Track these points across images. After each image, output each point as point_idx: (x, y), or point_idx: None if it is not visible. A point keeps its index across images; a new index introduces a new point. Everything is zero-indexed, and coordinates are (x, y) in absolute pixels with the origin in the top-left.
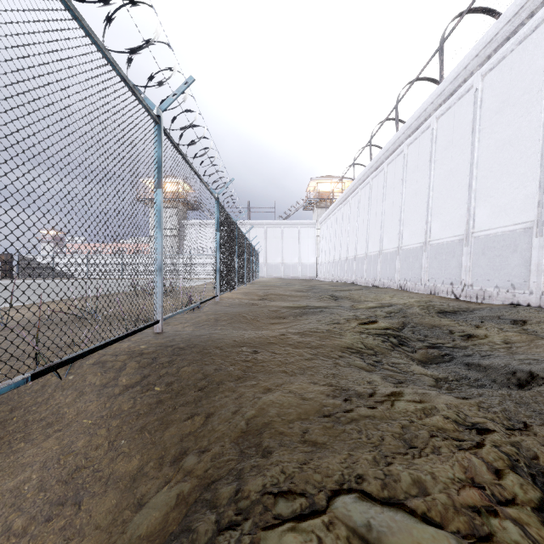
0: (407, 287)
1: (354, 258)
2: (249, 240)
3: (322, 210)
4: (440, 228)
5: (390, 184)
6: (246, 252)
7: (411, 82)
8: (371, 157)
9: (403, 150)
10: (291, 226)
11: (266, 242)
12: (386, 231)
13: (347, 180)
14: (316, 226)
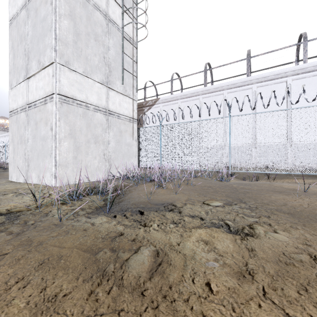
0: None
1: None
2: None
3: (0, 131)
4: None
5: None
6: None
7: None
8: None
9: None
10: None
11: None
12: None
13: None
14: None
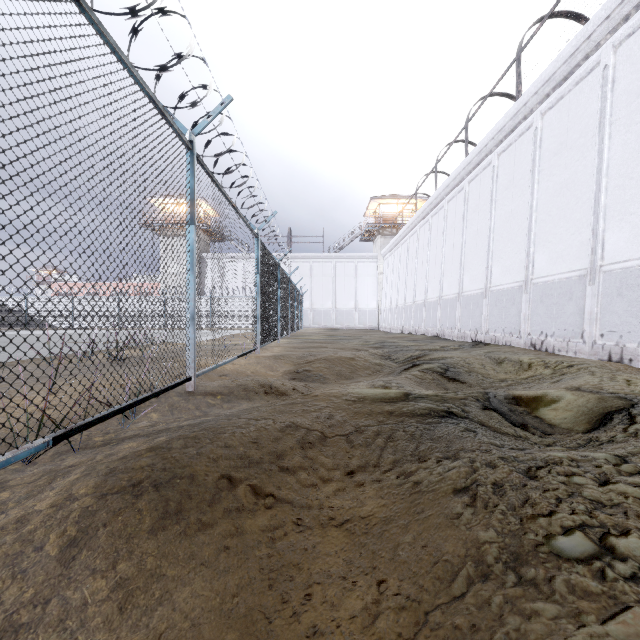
0: (548, 346)
1: (439, 301)
2: (287, 274)
3: (386, 239)
4: (631, 239)
5: (505, 182)
6: (279, 288)
7: (542, 18)
8: (466, 150)
9: (532, 123)
10: (346, 260)
11: (312, 281)
12: (498, 257)
13: (418, 200)
14: (378, 260)
